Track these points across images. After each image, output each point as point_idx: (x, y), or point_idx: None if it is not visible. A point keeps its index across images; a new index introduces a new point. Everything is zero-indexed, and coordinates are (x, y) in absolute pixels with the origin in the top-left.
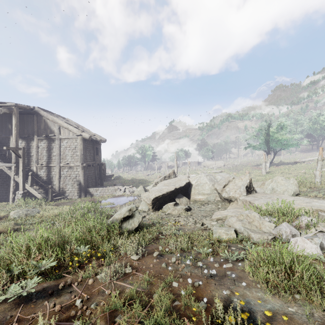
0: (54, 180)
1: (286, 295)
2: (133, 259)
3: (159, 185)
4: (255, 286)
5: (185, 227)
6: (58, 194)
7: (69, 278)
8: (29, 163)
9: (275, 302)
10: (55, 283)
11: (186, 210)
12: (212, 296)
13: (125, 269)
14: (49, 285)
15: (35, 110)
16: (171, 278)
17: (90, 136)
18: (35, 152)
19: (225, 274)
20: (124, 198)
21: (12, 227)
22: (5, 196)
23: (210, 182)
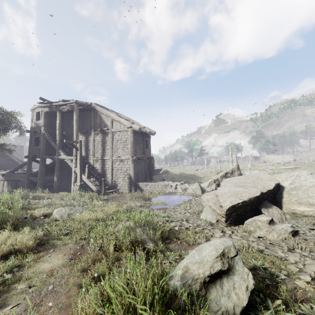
0: (107, 173)
1: None
2: None
3: (227, 185)
4: None
5: None
6: (111, 187)
7: None
8: (88, 156)
9: None
10: None
11: (292, 235)
12: None
13: None
14: None
15: (92, 106)
16: None
17: (140, 128)
18: (92, 145)
19: None
20: (176, 196)
21: (32, 242)
22: (70, 186)
23: None
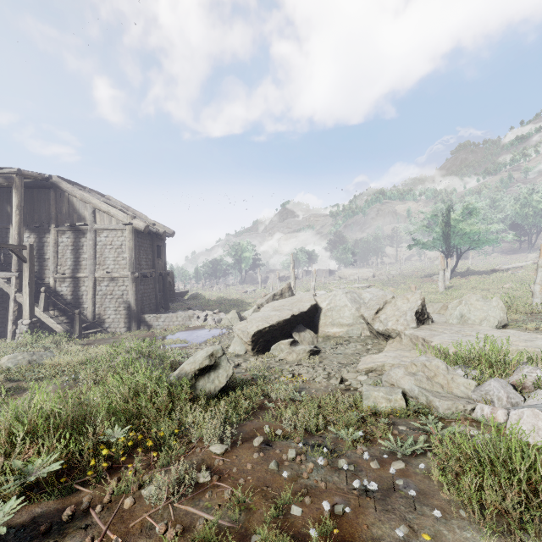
0: (85, 301)
1: (527, 541)
2: (214, 453)
3: (265, 310)
4: (456, 515)
5: (311, 385)
6: (92, 324)
7: (87, 494)
8: (42, 271)
9: None
10: (58, 505)
11: (312, 354)
12: (372, 539)
13: (198, 475)
14: (45, 509)
15: (52, 181)
16: (289, 496)
17: (147, 226)
18: (52, 252)
19: (394, 487)
20: (204, 331)
21: None
22: (1, 328)
23: (353, 304)
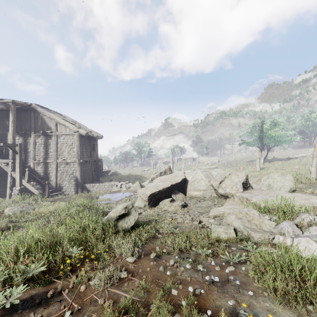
0: (51, 176)
1: (298, 307)
2: (129, 262)
3: (155, 181)
4: (261, 294)
5: (182, 224)
6: (55, 190)
7: (59, 284)
8: (26, 159)
9: (286, 315)
10: (44, 289)
11: (182, 207)
12: (216, 307)
13: (120, 273)
14: (37, 292)
15: (32, 107)
16: (170, 284)
17: (87, 133)
18: (32, 148)
19: (228, 280)
20: (120, 194)
21: (5, 225)
22: (3, 192)
23: (206, 178)
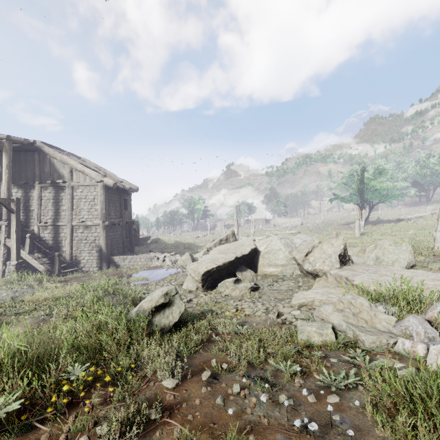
0: (64, 245)
1: None
2: (166, 387)
3: (213, 252)
4: None
5: (252, 318)
6: (69, 264)
7: (45, 431)
8: (28, 220)
9: None
10: None
11: (252, 290)
12: None
13: (150, 411)
14: None
15: (36, 145)
16: (234, 435)
17: (115, 183)
18: (36, 205)
19: (331, 422)
20: (162, 270)
21: None
22: None
23: (286, 248)
